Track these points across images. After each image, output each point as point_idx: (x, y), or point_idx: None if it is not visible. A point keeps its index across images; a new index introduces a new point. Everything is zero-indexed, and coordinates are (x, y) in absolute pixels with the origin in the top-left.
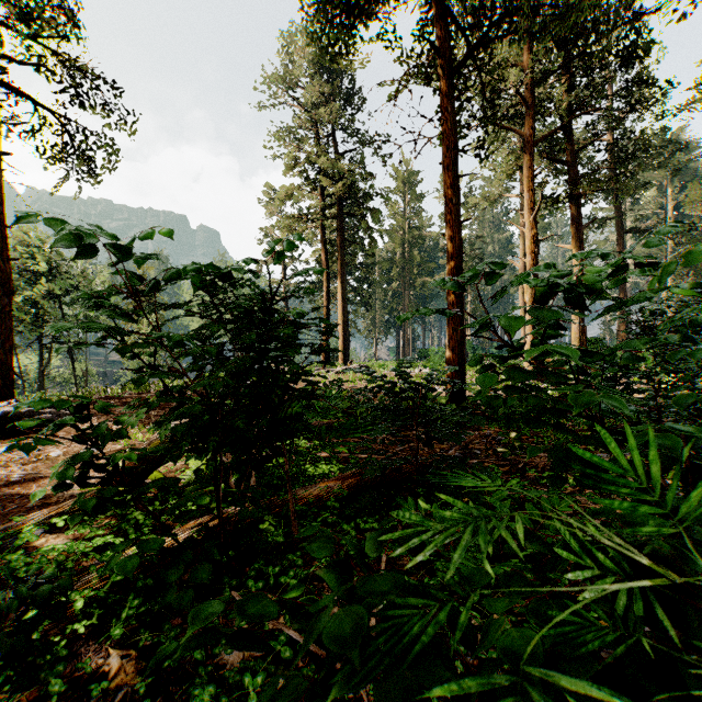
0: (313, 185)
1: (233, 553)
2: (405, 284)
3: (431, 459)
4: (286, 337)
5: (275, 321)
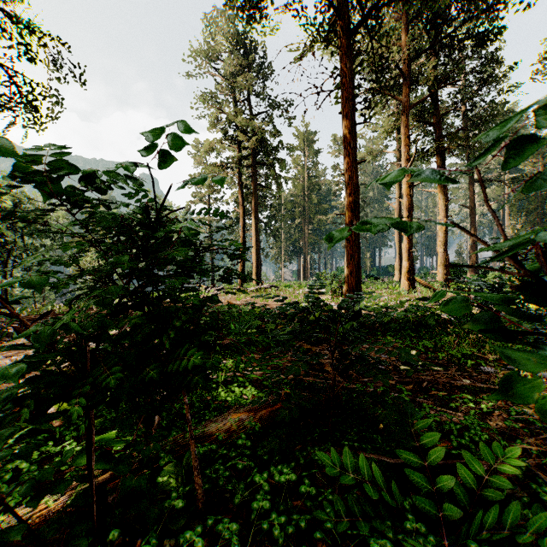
0: (231, 140)
1: (114, 533)
2: (305, 221)
3: (352, 396)
4: (188, 261)
5: (159, 238)
